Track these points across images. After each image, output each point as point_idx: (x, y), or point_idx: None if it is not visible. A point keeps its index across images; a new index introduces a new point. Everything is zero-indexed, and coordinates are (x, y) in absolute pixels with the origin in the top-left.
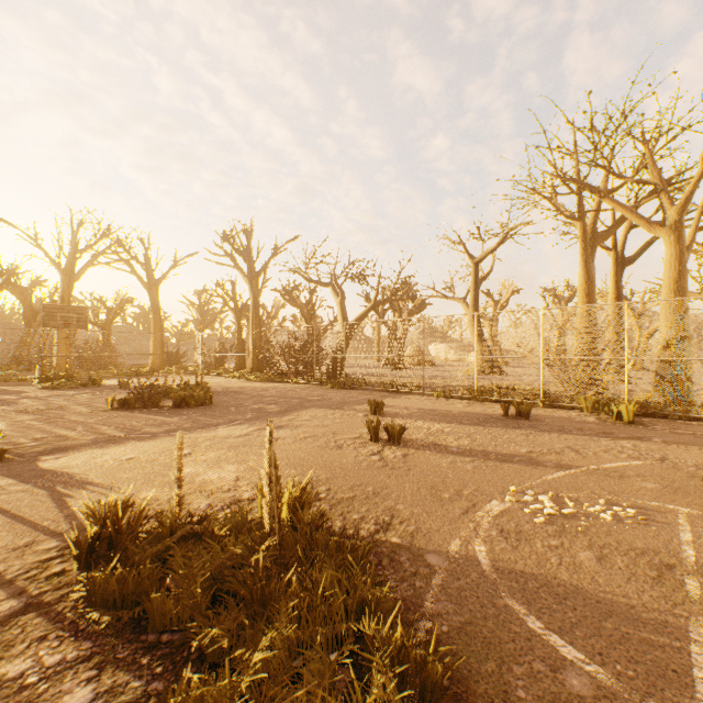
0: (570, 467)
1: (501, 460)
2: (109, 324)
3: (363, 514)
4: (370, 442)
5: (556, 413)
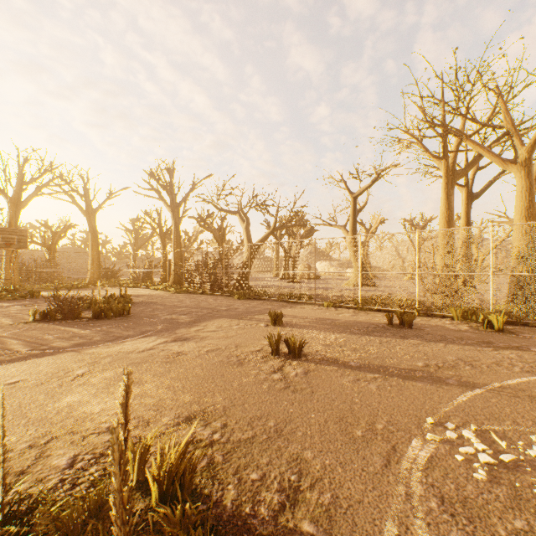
0: (474, 385)
1: (403, 377)
2: (54, 245)
3: (263, 471)
4: (271, 355)
5: (432, 321)
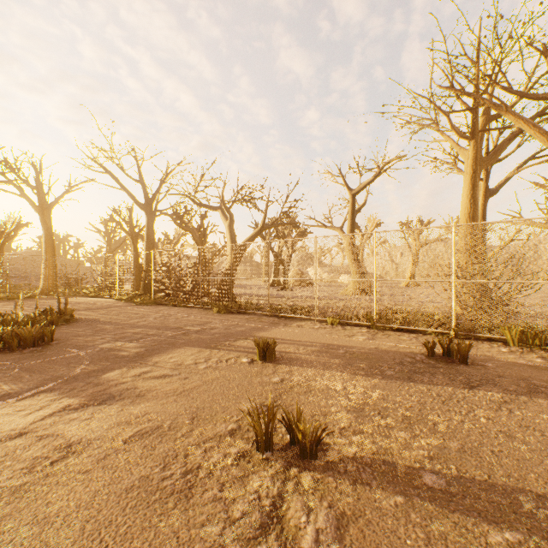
0: None
1: None
2: None
3: None
4: (256, 451)
5: (483, 349)
